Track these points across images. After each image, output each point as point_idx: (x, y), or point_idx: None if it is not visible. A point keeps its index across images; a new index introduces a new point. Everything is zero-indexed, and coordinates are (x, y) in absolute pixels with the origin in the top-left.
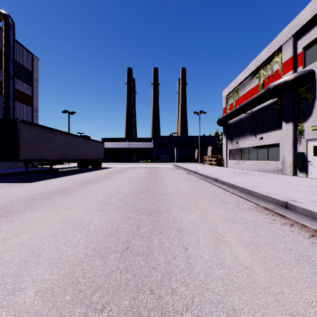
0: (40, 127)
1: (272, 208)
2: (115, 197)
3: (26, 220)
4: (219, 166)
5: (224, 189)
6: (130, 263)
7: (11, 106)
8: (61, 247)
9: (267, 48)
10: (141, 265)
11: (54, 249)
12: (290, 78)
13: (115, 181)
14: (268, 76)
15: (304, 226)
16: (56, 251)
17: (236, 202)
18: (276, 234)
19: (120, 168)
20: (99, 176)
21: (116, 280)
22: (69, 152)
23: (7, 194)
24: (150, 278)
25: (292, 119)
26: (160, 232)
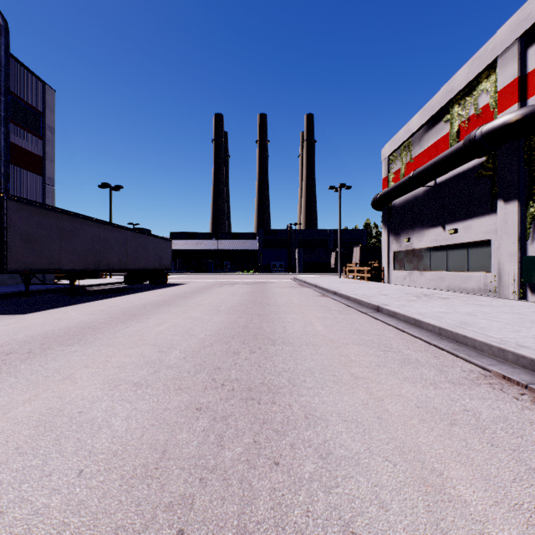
0: (49, 210)
1: (524, 380)
2: (179, 349)
3: None
4: (374, 281)
5: (398, 329)
6: None
7: (2, 174)
8: None
9: (466, 66)
10: None
11: None
12: (515, 116)
13: (185, 311)
14: (468, 117)
15: None
16: None
17: (434, 361)
18: None
19: (200, 285)
20: (158, 301)
21: None
22: (107, 256)
23: None
24: None
25: (517, 194)
26: (275, 461)
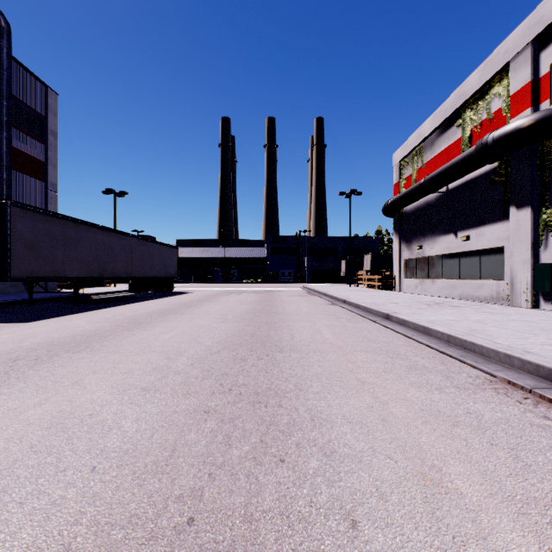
0: (53, 217)
1: (528, 384)
2: (186, 356)
3: None
4: (385, 289)
5: (407, 336)
6: None
7: (4, 179)
8: (6, 519)
9: (479, 70)
10: None
11: None
12: (527, 121)
13: (192, 319)
14: (480, 122)
15: None
16: None
17: (440, 367)
18: None
19: (207, 294)
20: (164, 309)
21: None
22: (111, 264)
23: None
24: None
25: (530, 200)
26: (281, 458)
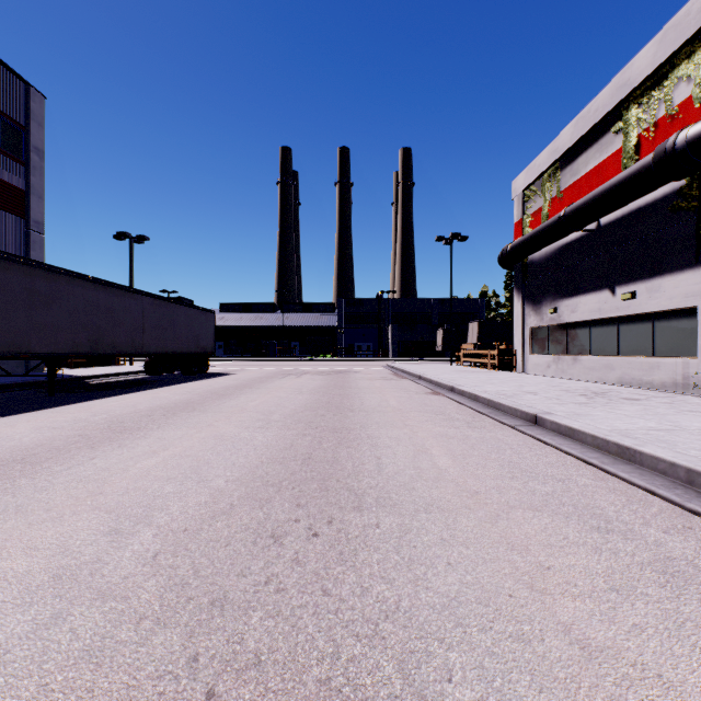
0: (8, 261)
1: None
2: (157, 525)
3: None
4: (502, 369)
5: (590, 464)
6: None
7: None
8: None
9: (653, 44)
10: None
11: None
12: None
13: (213, 422)
14: (654, 122)
15: None
16: None
17: None
18: None
19: (253, 376)
20: (179, 402)
21: None
22: (110, 333)
23: None
24: None
25: None
26: None
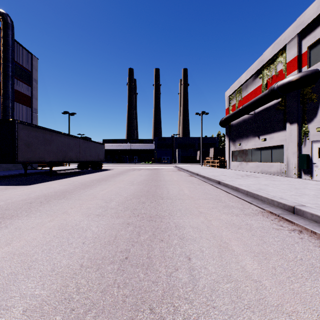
0: (39, 128)
1: (278, 213)
2: (115, 201)
3: (20, 226)
4: (221, 167)
5: (227, 192)
6: (128, 276)
7: (10, 107)
8: (55, 257)
9: (270, 48)
10: (141, 278)
11: (47, 259)
12: (295, 78)
13: (115, 184)
14: (271, 76)
15: (313, 233)
16: (49, 262)
17: (240, 206)
18: (284, 241)
19: (121, 170)
20: (99, 178)
21: (113, 296)
22: (69, 153)
23: (3, 197)
24: (150, 294)
25: (296, 120)
26: (161, 240)
